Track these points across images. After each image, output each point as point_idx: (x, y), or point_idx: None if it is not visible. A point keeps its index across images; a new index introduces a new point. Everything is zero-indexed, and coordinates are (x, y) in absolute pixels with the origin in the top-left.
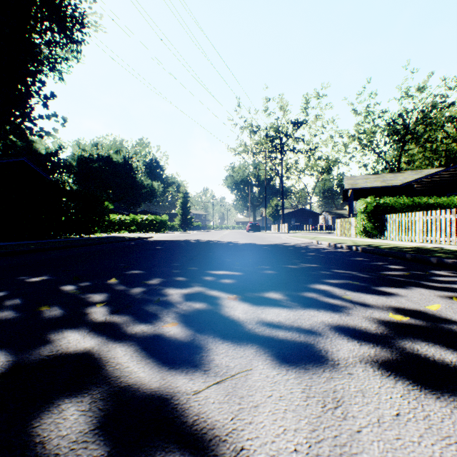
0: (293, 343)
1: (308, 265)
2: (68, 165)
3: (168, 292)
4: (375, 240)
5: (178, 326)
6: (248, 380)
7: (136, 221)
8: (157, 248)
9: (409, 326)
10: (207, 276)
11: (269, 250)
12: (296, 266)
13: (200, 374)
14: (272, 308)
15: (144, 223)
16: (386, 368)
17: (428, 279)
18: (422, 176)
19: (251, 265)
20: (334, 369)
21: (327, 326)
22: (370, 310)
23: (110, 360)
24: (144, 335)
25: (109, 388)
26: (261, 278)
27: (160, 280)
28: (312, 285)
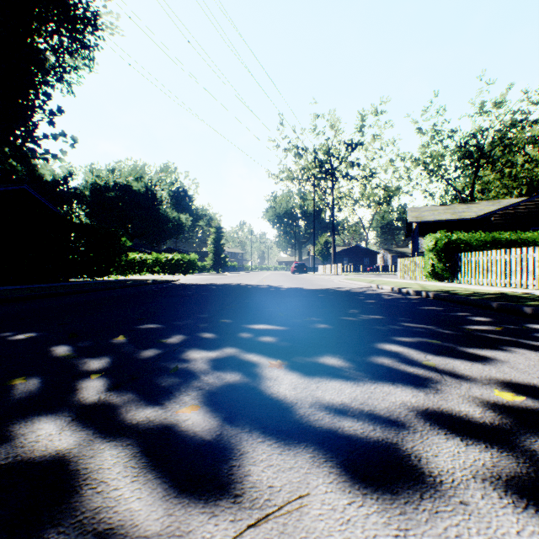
0: (366, 441)
1: (370, 316)
2: (80, 194)
3: (190, 355)
4: (447, 284)
5: (199, 411)
6: (304, 518)
7: (160, 260)
8: (183, 293)
9: (528, 411)
10: (243, 332)
11: (320, 297)
12: (356, 318)
13: (227, 504)
14: (330, 380)
15: (169, 264)
16: (518, 492)
17: (528, 336)
18: (501, 207)
19: (299, 317)
20: (437, 493)
21: (411, 411)
22: (465, 385)
23: (90, 474)
24: (149, 428)
25: (78, 535)
26: (313, 335)
27: (181, 338)
28: (380, 346)
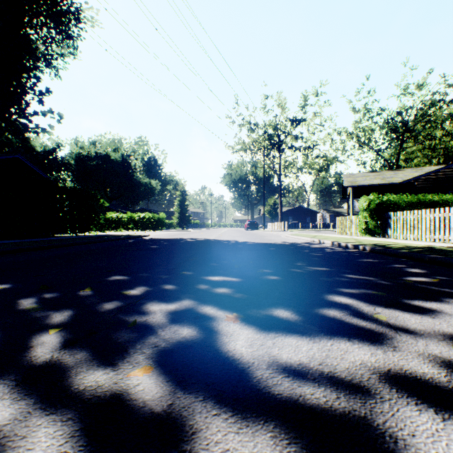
0: (331, 414)
1: (316, 268)
2: (66, 163)
3: (150, 308)
4: (379, 239)
5: (152, 374)
6: None
7: (134, 219)
8: (151, 247)
9: None
10: (201, 284)
11: (270, 250)
12: (304, 270)
13: None
14: (286, 335)
15: (141, 221)
16: None
17: None
18: (423, 173)
19: (253, 269)
20: None
21: (374, 374)
22: (421, 341)
23: None
24: (96, 396)
25: None
26: (266, 287)
27: (144, 290)
28: (330, 298)
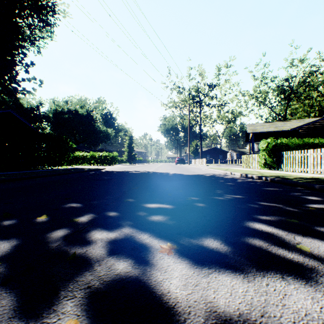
0: None
1: (233, 196)
2: (46, 116)
3: (92, 237)
4: (275, 172)
5: None
6: None
7: (95, 156)
8: (104, 178)
9: None
10: (140, 211)
11: (195, 181)
12: (224, 198)
13: None
14: (219, 272)
15: (100, 158)
16: None
17: None
18: (305, 123)
19: (182, 197)
20: None
21: None
22: None
23: None
24: None
25: None
26: (195, 214)
27: (91, 217)
28: (251, 225)
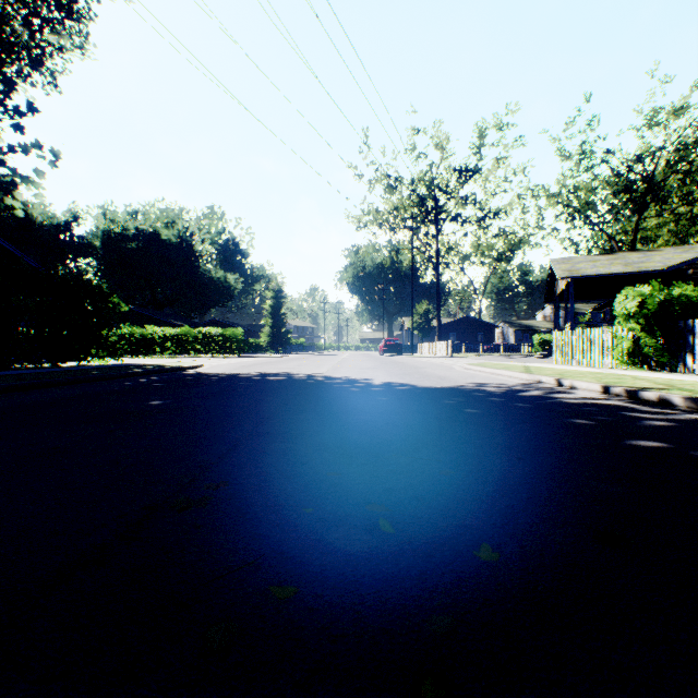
0: None
1: None
2: (87, 245)
3: None
4: (691, 378)
5: None
6: None
7: (191, 336)
8: (146, 405)
9: None
10: None
11: (481, 422)
12: None
13: None
14: None
15: (204, 341)
16: None
17: None
18: None
19: None
20: None
21: None
22: None
23: None
24: None
25: None
26: None
27: None
28: None
